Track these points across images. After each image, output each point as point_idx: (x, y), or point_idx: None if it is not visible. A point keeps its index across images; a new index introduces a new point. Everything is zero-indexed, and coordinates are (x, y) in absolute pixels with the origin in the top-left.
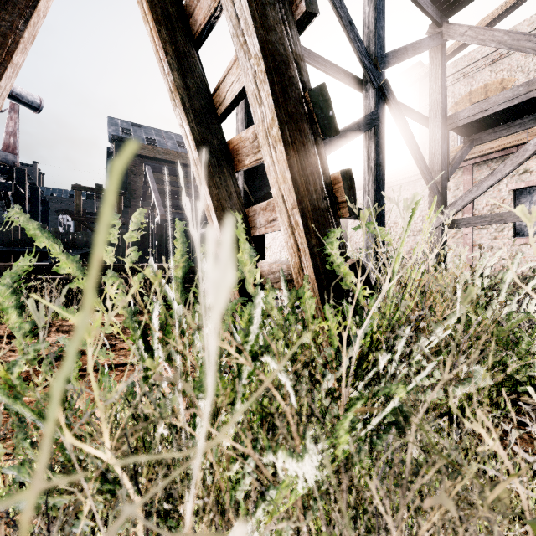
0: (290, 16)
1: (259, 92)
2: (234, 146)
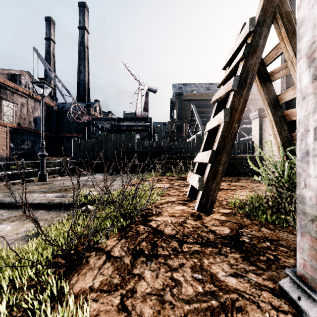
0: None
1: None
2: (287, 113)
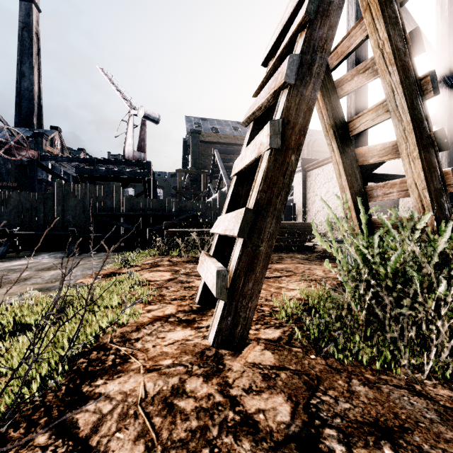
0: (423, 98)
1: (406, 137)
2: (362, 152)
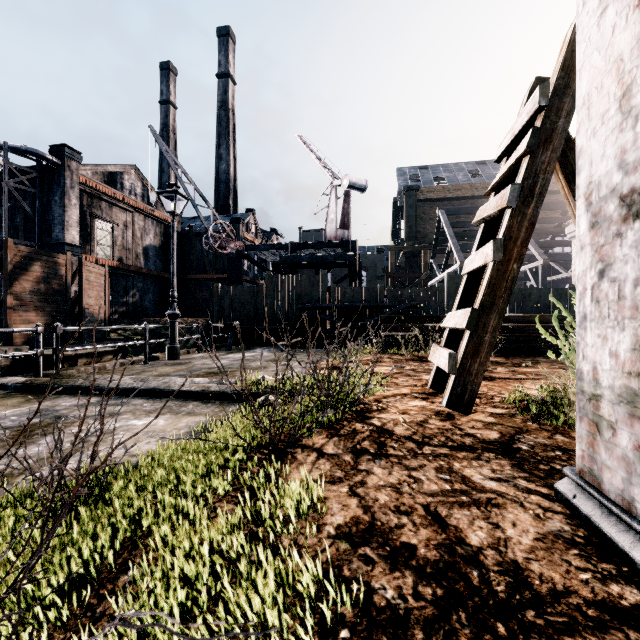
0: None
1: None
2: None
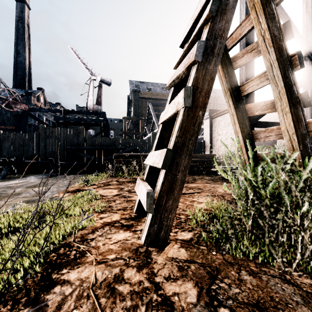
0: (292, 70)
1: (280, 97)
2: (250, 107)
